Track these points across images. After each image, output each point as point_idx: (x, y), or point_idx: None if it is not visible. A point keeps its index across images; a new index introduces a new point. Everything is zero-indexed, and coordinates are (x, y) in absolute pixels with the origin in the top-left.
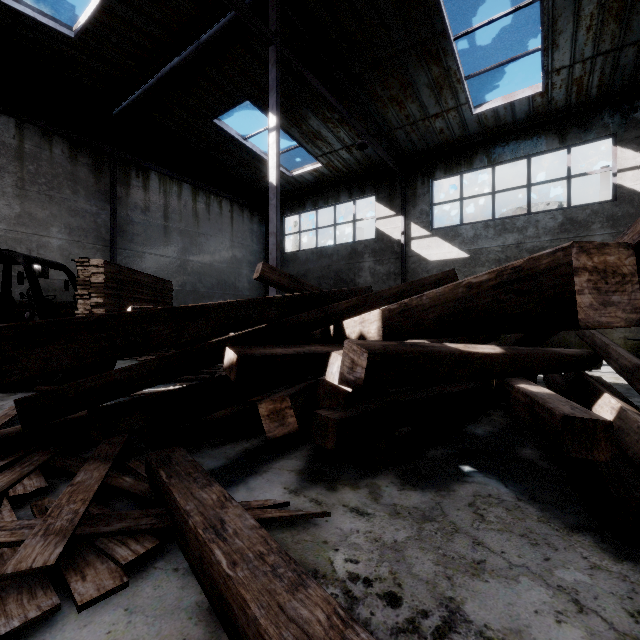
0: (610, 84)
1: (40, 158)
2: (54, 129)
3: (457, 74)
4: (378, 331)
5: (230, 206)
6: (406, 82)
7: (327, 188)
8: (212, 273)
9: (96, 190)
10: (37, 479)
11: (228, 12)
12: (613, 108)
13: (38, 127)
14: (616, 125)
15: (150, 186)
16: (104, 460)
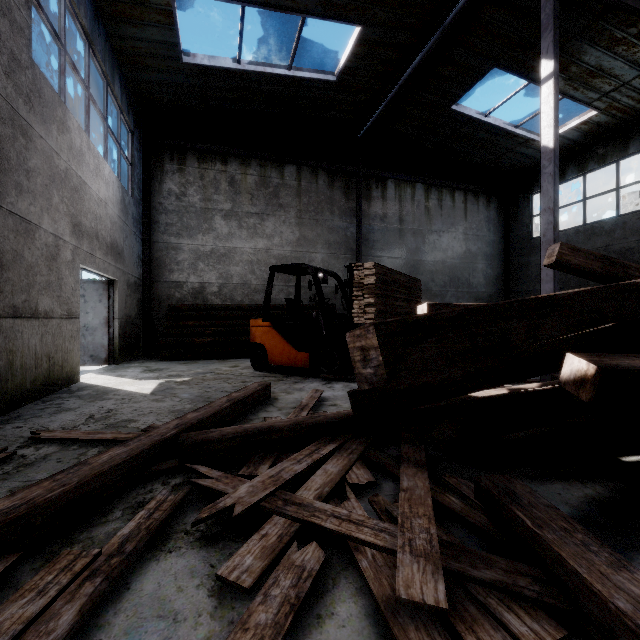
0: None
1: (310, 191)
2: (319, 165)
3: None
4: None
5: (463, 196)
6: None
7: (603, 141)
8: (444, 270)
9: (346, 208)
10: (363, 470)
11: None
12: None
13: (309, 167)
14: None
15: (387, 194)
16: (417, 466)
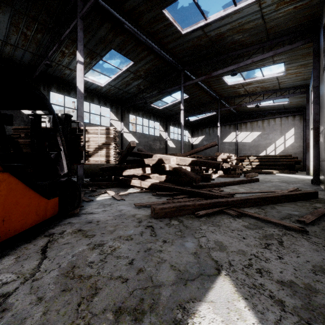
0: (113, 95)
1: None
2: None
3: (91, 66)
4: None
5: None
6: (75, 53)
7: None
8: None
9: None
10: None
11: None
12: (110, 100)
13: None
14: (111, 105)
15: None
16: None
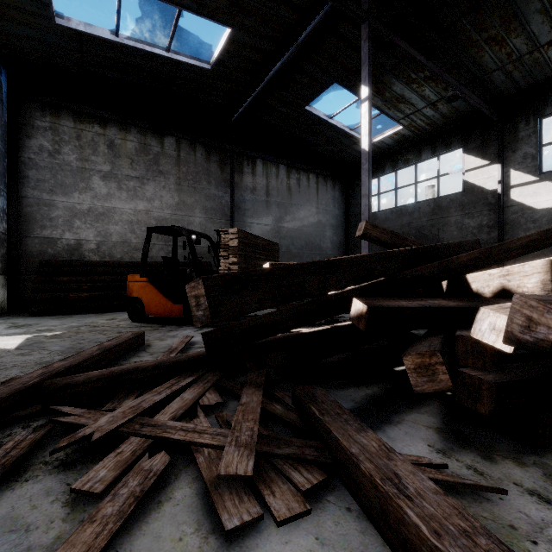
0: None
1: (189, 162)
2: (197, 139)
3: None
4: (542, 285)
5: (316, 178)
6: (510, 16)
7: (407, 149)
8: (301, 236)
9: (221, 179)
10: (214, 394)
11: (322, 9)
12: None
13: (188, 140)
14: None
15: (256, 171)
16: (256, 387)
